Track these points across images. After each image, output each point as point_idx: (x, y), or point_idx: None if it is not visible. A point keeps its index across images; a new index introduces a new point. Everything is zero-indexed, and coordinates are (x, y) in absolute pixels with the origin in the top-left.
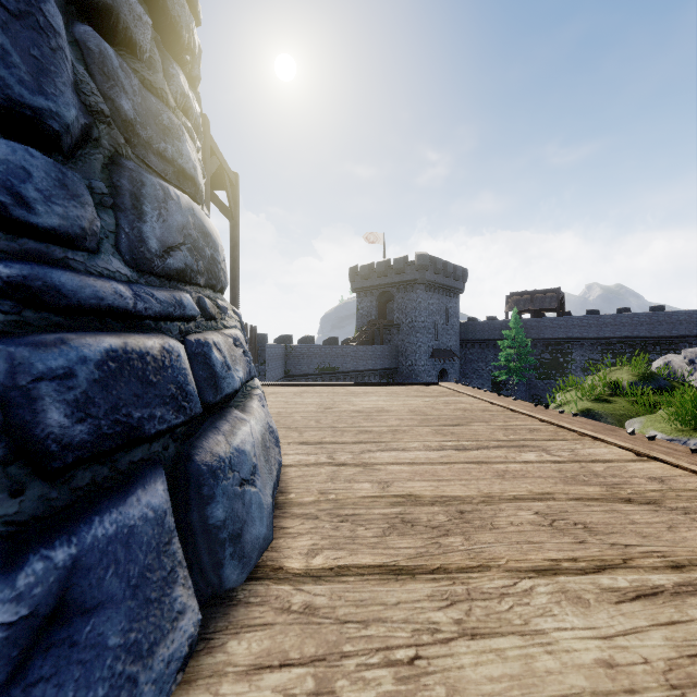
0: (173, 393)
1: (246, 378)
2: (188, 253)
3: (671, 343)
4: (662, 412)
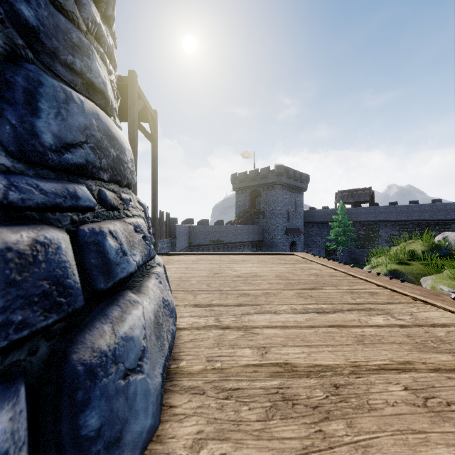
0: (45, 290)
1: (145, 259)
2: (91, 151)
3: (446, 224)
4: (447, 272)
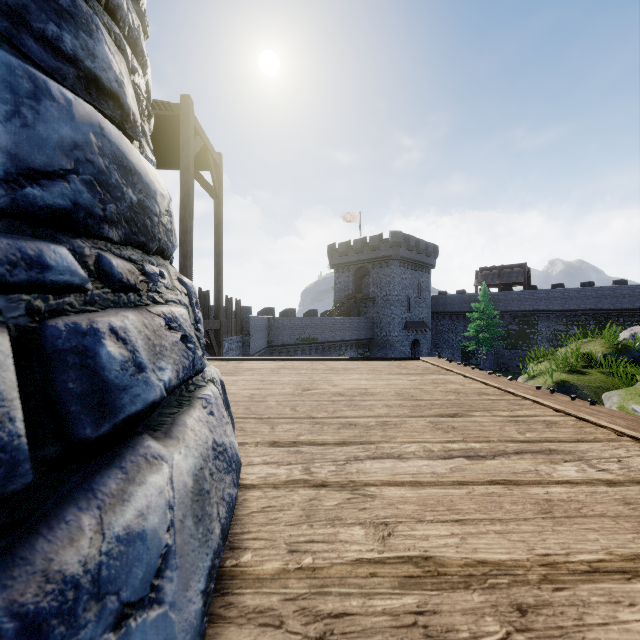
0: None
1: (183, 376)
2: (85, 188)
3: (634, 315)
4: None
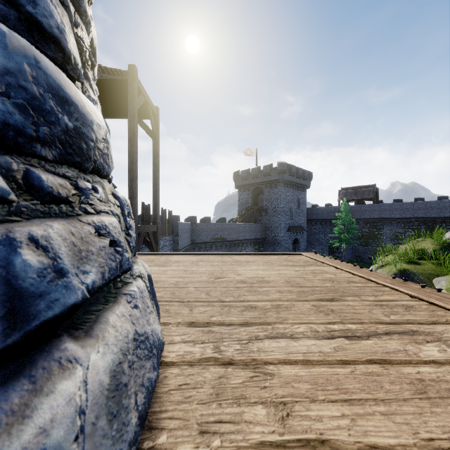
0: None
1: (110, 276)
2: (17, 110)
3: None
4: None
